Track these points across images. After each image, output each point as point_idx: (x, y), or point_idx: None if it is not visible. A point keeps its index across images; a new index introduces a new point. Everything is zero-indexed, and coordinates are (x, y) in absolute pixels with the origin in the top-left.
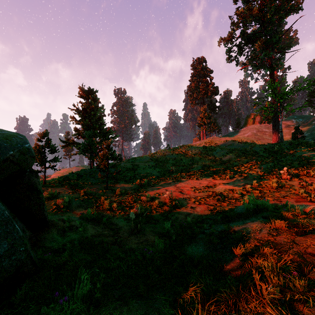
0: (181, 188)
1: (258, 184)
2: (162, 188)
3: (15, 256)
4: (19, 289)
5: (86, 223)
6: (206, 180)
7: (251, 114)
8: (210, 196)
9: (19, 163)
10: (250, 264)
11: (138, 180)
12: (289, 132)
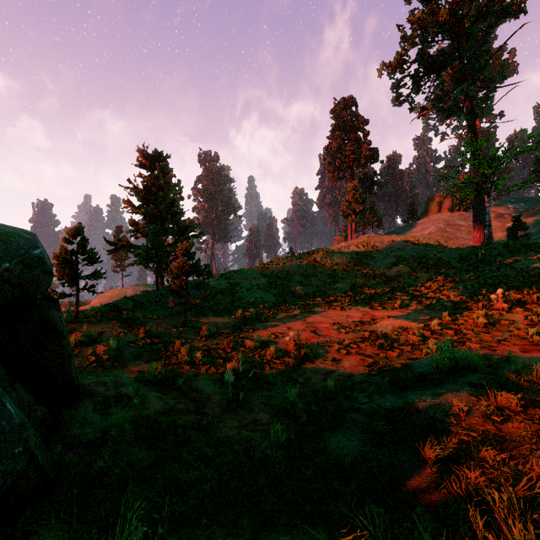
0: (315, 325)
1: (452, 319)
2: (282, 325)
3: (4, 466)
4: (11, 528)
5: (147, 389)
6: (359, 310)
7: (435, 196)
8: (367, 340)
9: (22, 284)
10: (456, 482)
11: (239, 311)
12: (501, 227)
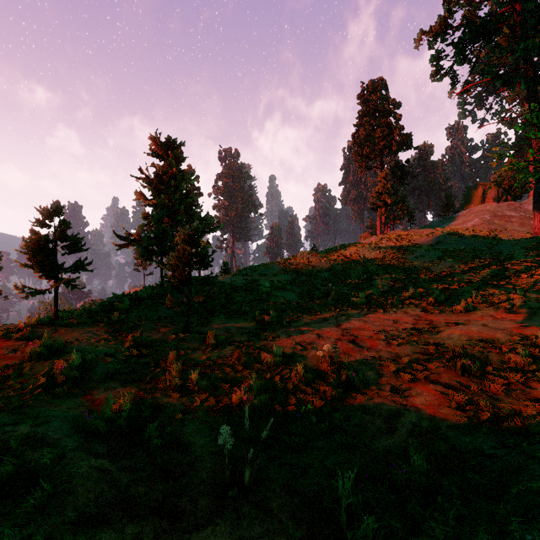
0: (354, 333)
1: None
2: (309, 332)
3: None
4: None
5: (84, 451)
6: (408, 314)
7: (477, 185)
8: (434, 357)
9: None
10: None
11: (256, 313)
12: None
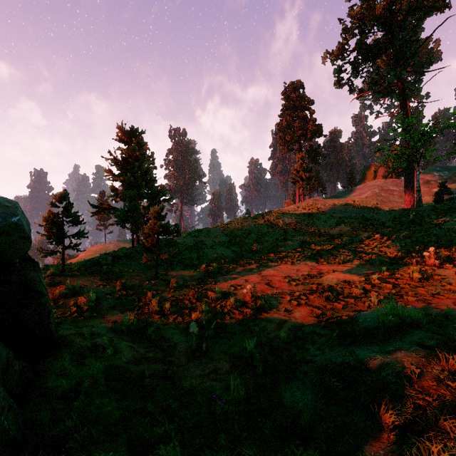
0: (269, 278)
1: (389, 274)
2: (240, 278)
3: None
4: None
5: (120, 339)
6: (307, 265)
7: (371, 165)
8: (315, 292)
9: None
10: None
11: (203, 265)
12: (428, 191)
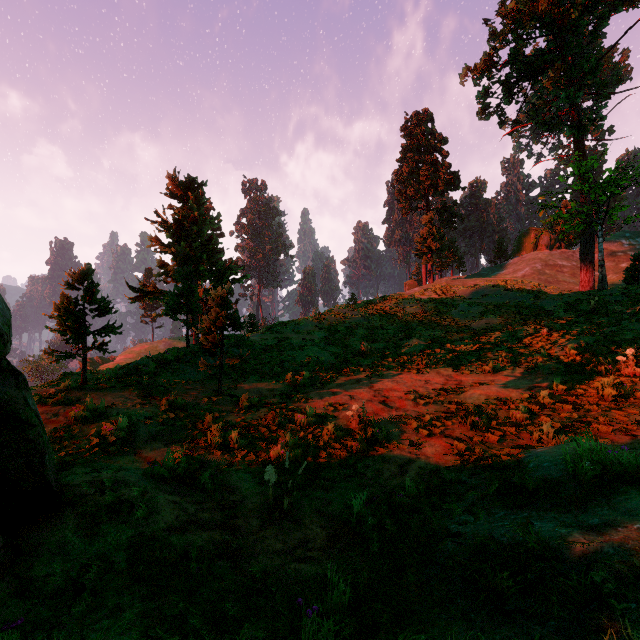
0: (385, 394)
1: (566, 388)
2: (342, 393)
3: None
4: None
5: (158, 490)
6: (441, 374)
7: (529, 230)
8: (454, 415)
9: None
10: None
11: (288, 374)
12: (614, 267)
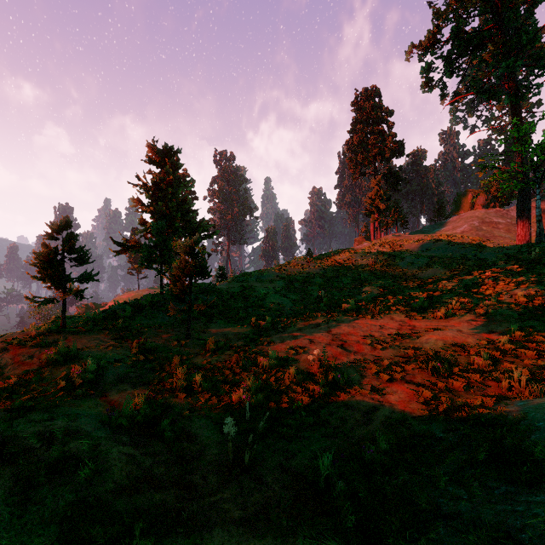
0: (343, 338)
1: (524, 335)
2: (302, 337)
3: None
4: None
5: (113, 441)
6: (394, 320)
7: (467, 192)
8: (412, 360)
9: None
10: None
11: (252, 319)
12: None
